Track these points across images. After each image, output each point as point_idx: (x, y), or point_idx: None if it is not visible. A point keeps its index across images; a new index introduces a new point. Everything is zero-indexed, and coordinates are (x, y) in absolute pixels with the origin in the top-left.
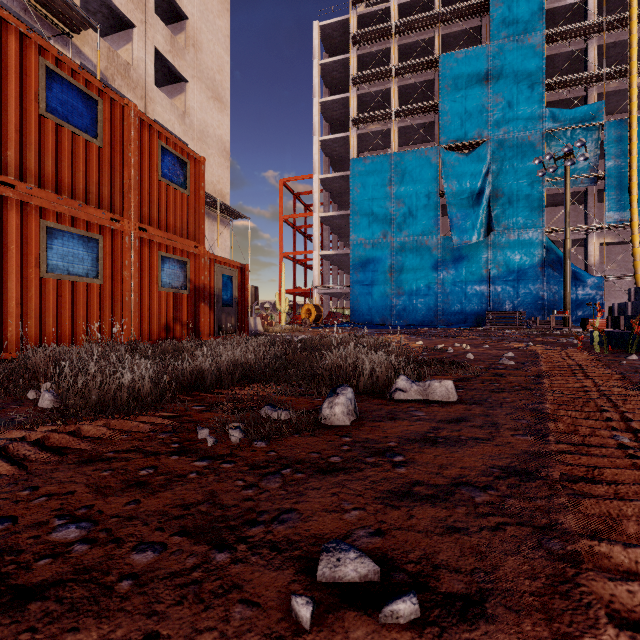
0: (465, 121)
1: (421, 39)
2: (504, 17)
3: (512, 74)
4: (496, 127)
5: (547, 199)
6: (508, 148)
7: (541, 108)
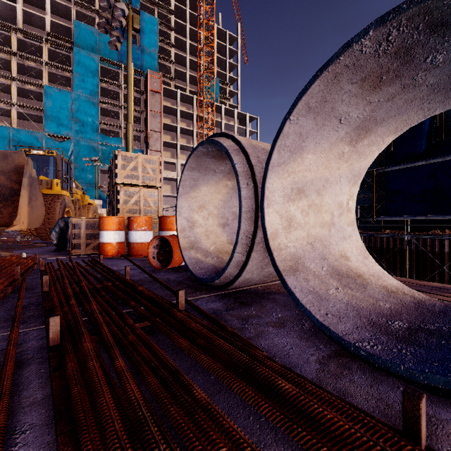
0: (59, 125)
1: (34, 67)
2: (80, 83)
3: (84, 111)
4: (76, 133)
5: (106, 171)
6: (82, 145)
7: (98, 132)
